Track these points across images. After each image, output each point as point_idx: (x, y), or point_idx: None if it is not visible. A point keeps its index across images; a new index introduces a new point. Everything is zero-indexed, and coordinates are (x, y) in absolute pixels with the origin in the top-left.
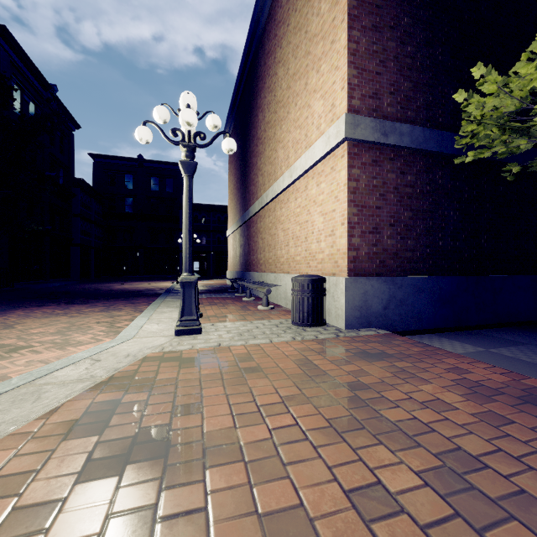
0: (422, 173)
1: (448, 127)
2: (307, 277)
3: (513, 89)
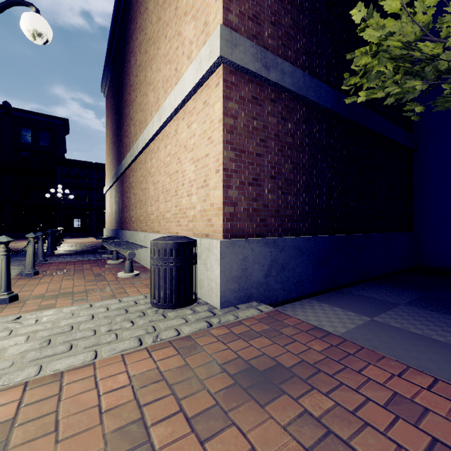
0: (302, 123)
1: (324, 81)
2: (170, 240)
3: (417, 10)
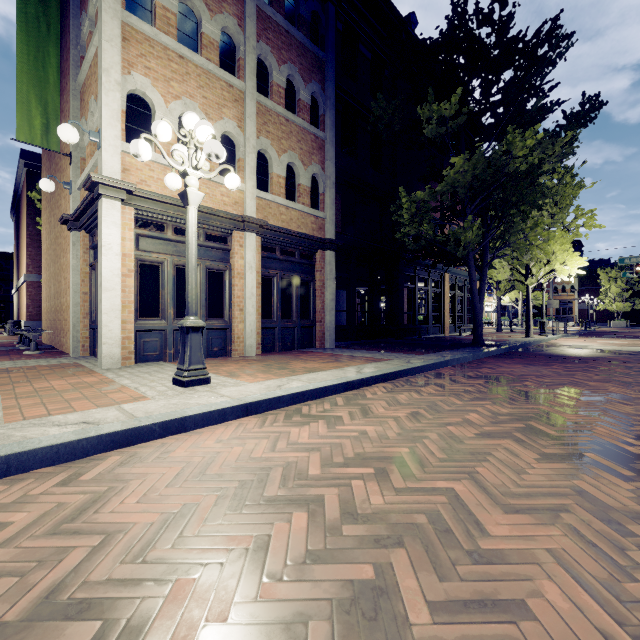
0: None
1: None
2: (12, 321)
3: None
